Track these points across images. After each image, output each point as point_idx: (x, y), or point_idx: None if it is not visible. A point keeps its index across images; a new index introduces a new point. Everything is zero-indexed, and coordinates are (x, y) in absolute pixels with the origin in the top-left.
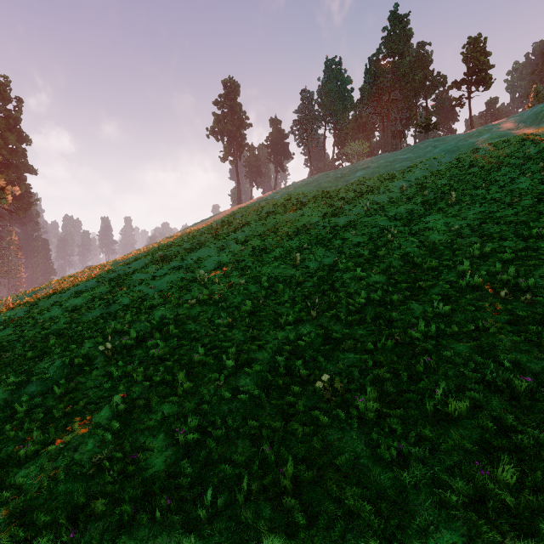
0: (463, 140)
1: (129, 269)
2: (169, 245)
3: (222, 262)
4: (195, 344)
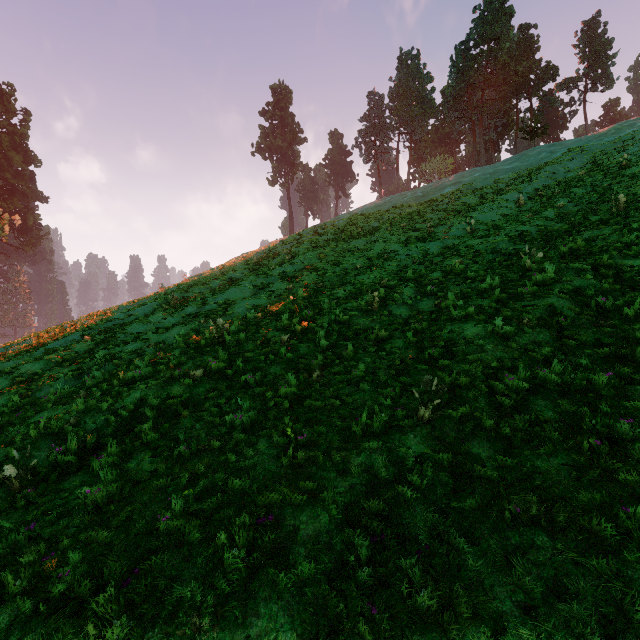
0: (596, 139)
1: (130, 318)
2: (192, 284)
3: (259, 306)
4: (178, 474)
